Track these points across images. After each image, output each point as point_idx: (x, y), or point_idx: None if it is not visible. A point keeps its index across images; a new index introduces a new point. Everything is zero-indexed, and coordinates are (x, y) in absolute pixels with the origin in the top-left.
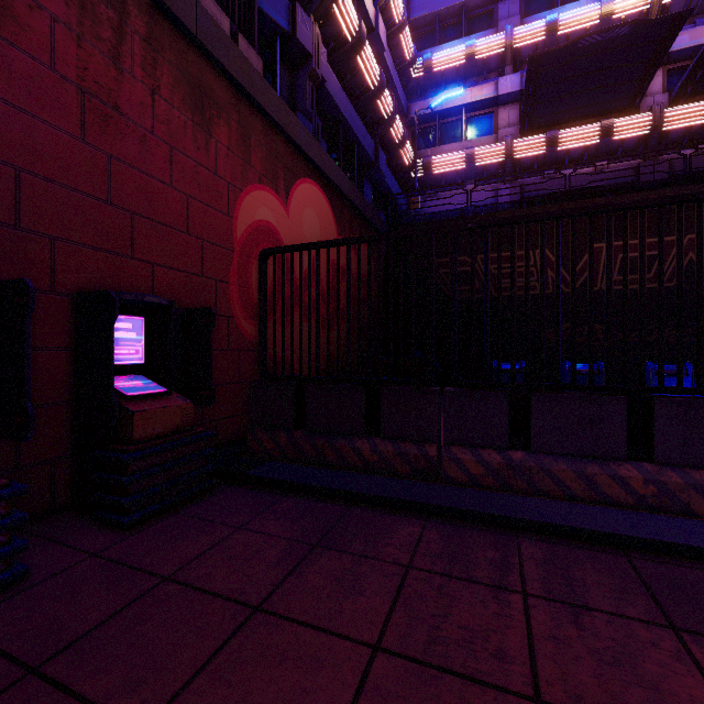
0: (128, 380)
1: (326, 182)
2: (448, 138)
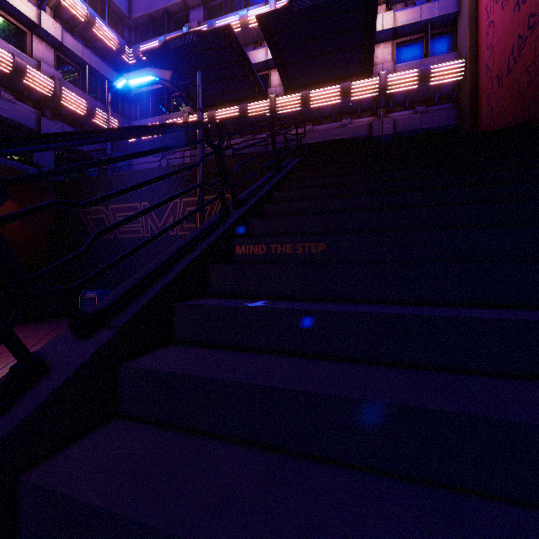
0: None
1: None
2: (162, 111)
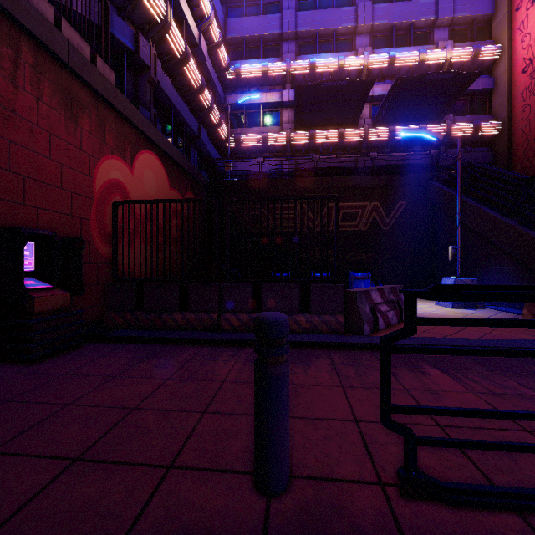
0: (25, 280)
1: (161, 151)
2: (252, 122)
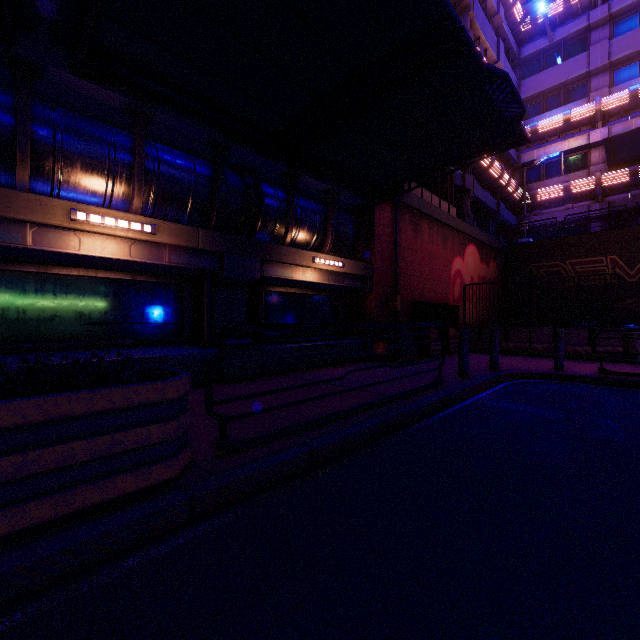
0: None
1: (476, 241)
2: (550, 172)
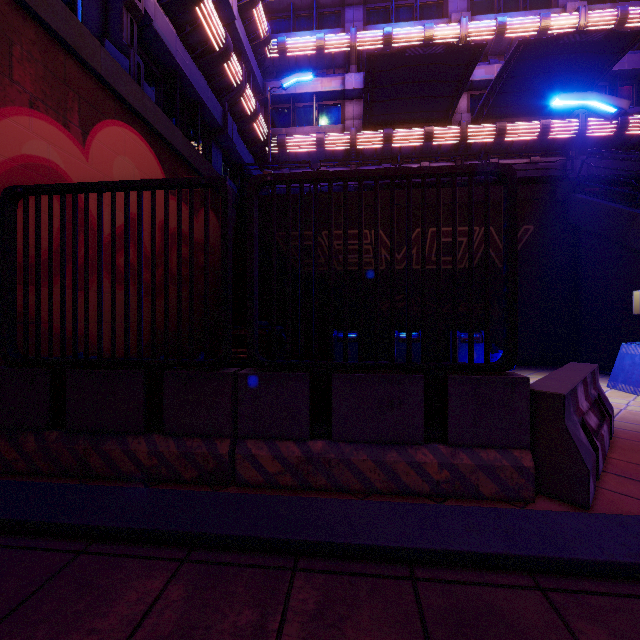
0: None
1: (151, 132)
2: (302, 121)
